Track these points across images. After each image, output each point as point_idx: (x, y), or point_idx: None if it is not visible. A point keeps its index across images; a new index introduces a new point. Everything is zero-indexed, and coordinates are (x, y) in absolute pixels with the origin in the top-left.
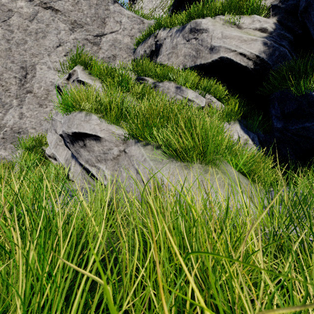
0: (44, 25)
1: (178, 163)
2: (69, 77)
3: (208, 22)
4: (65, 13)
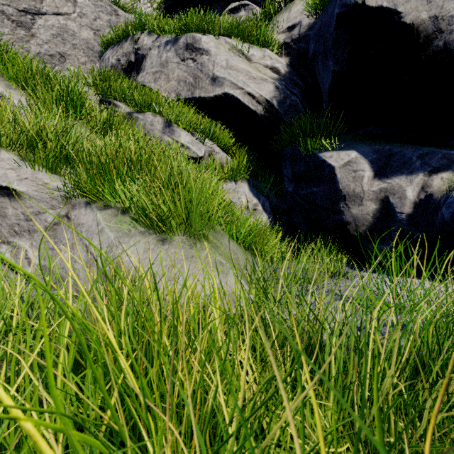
0: None
1: (153, 234)
2: None
3: (210, 41)
4: None
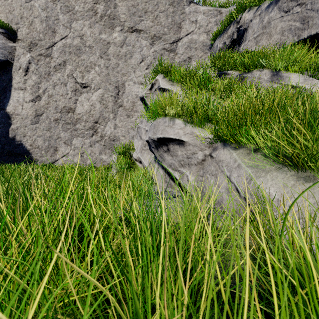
0: (131, 47)
1: (291, 171)
2: (151, 87)
3: None
4: (146, 31)
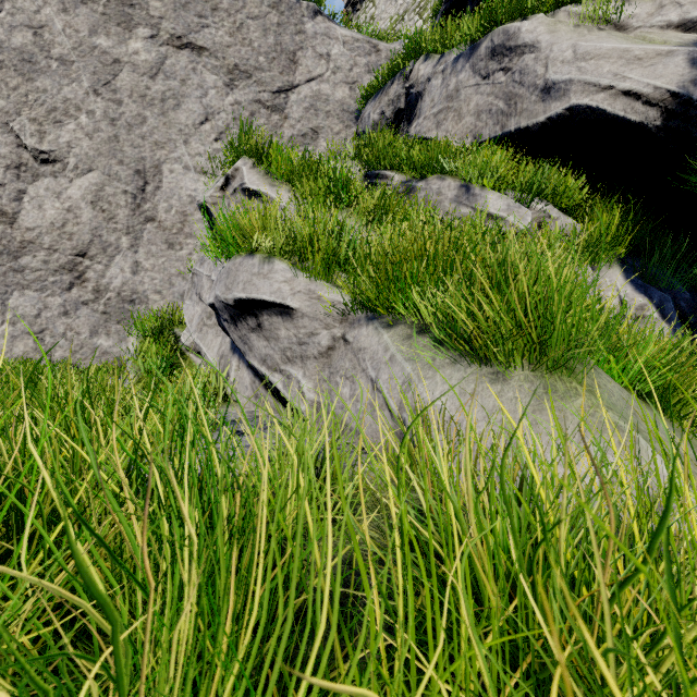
0: (178, 82)
1: (473, 367)
2: (226, 183)
3: (537, 26)
4: (217, 53)
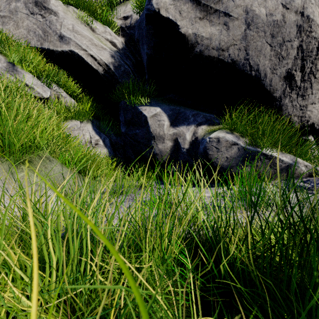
0: None
1: None
2: None
3: (58, 5)
4: None
